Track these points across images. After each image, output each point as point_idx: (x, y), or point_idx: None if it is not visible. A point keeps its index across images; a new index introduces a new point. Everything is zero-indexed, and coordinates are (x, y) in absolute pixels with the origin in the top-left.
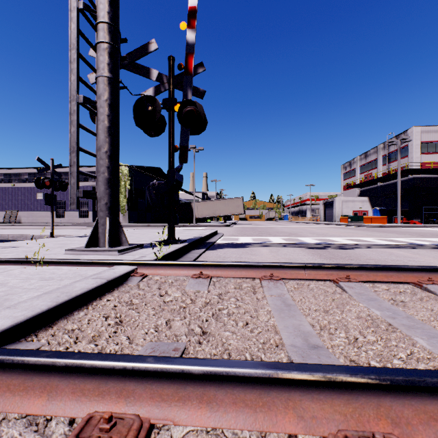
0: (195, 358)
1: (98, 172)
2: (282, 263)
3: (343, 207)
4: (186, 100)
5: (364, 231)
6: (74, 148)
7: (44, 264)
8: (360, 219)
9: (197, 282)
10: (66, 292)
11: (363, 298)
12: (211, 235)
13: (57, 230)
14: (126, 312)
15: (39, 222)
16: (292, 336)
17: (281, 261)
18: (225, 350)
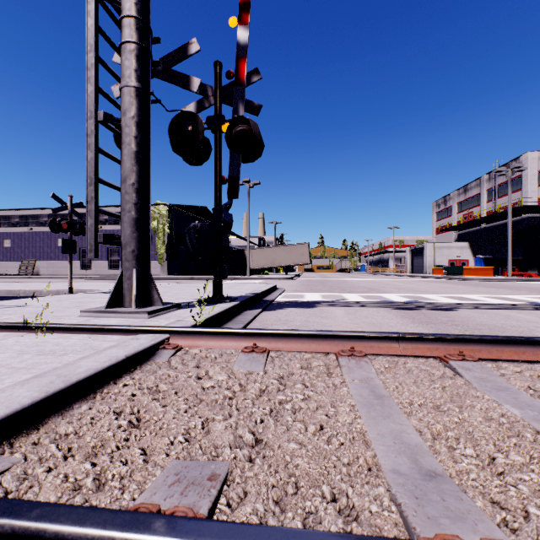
0: (238, 525)
1: (122, 210)
2: (366, 333)
3: (436, 254)
4: (236, 117)
5: (465, 286)
6: (92, 179)
7: (49, 331)
8: (458, 270)
9: (249, 358)
10: (64, 375)
11: (488, 387)
12: (268, 291)
13: (79, 284)
14: (146, 405)
15: (61, 274)
16: (392, 453)
17: (361, 326)
18: (290, 477)
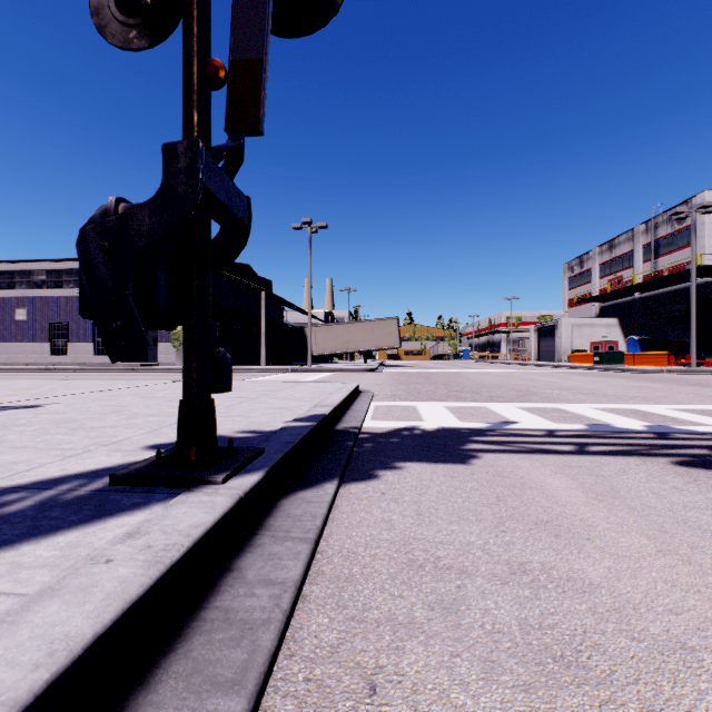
0: None
1: None
2: None
3: (573, 335)
4: None
5: (661, 384)
6: None
7: None
8: (617, 357)
9: None
10: None
11: None
12: (346, 402)
13: None
14: None
15: (19, 363)
16: None
17: None
18: None
